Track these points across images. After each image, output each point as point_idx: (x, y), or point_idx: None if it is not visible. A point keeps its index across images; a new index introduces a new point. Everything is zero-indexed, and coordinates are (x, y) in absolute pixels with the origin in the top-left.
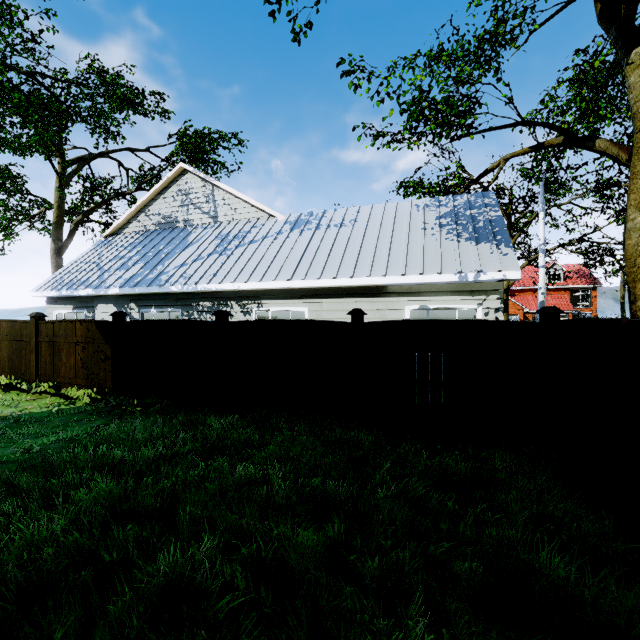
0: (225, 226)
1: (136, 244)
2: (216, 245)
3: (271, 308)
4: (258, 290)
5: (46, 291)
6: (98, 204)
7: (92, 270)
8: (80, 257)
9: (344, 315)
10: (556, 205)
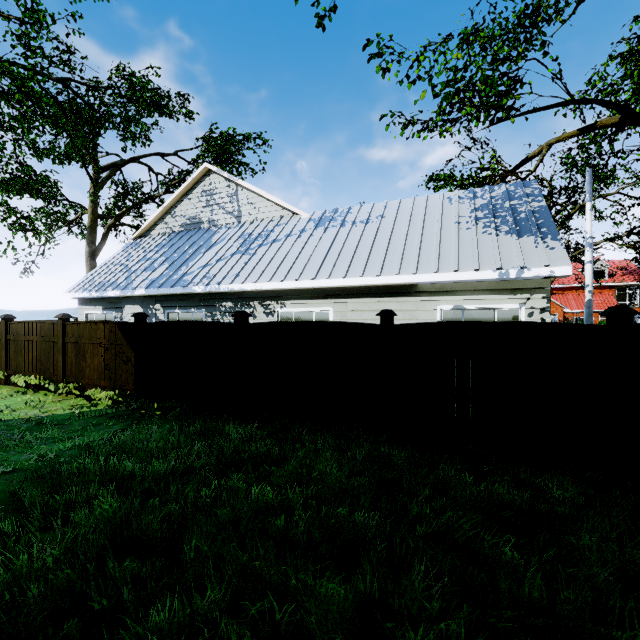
0: (248, 225)
1: (162, 245)
2: (239, 245)
3: (294, 308)
4: (281, 290)
5: (78, 292)
6: (129, 208)
7: (120, 272)
8: (110, 259)
9: (371, 316)
10: (602, 195)
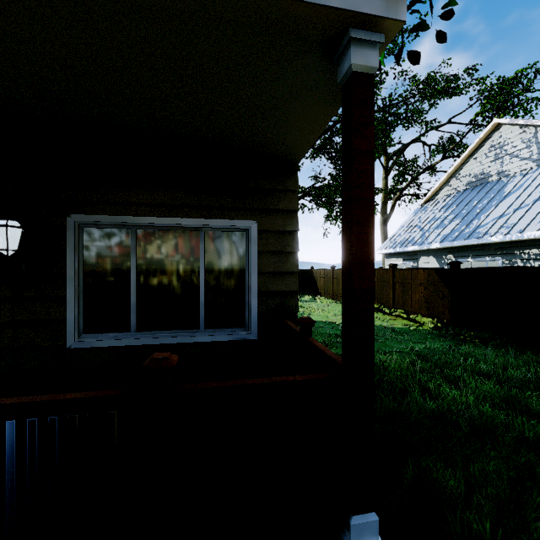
0: None
1: (448, 205)
2: None
3: None
4: None
5: (386, 249)
6: (410, 181)
7: (415, 231)
8: (405, 223)
9: None
10: None
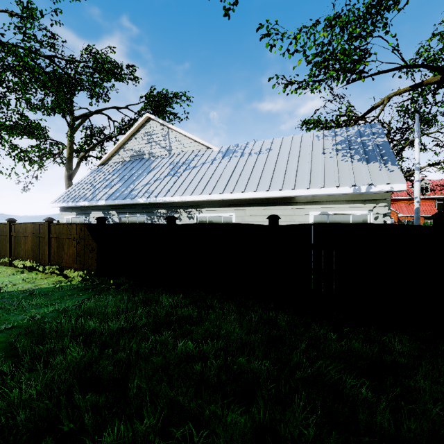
0: (176, 156)
1: (117, 170)
2: (170, 169)
3: (208, 214)
4: (199, 201)
5: (59, 203)
6: (94, 145)
7: (88, 188)
8: (81, 180)
9: (262, 219)
10: (426, 134)
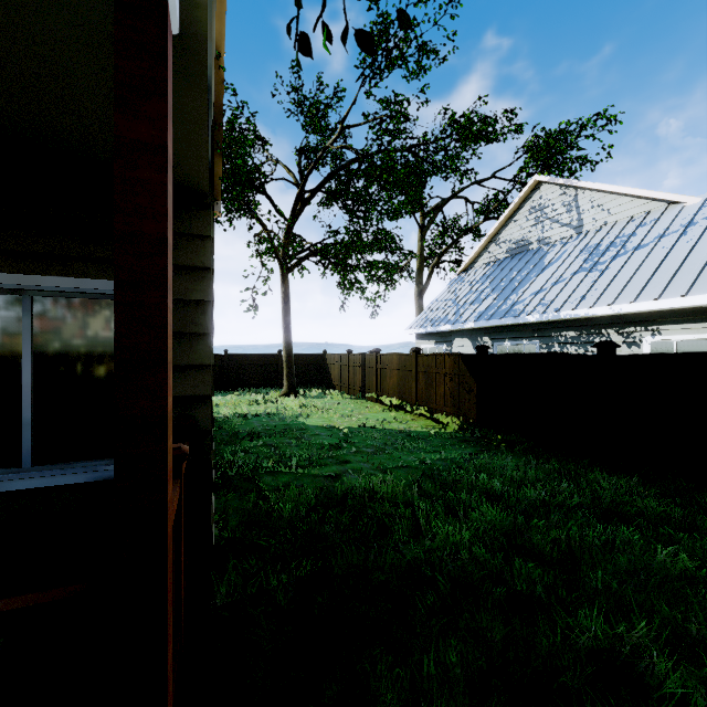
0: (593, 235)
1: (487, 276)
2: (582, 261)
3: (677, 336)
4: (652, 312)
5: (416, 329)
6: (449, 245)
7: (449, 307)
8: (439, 296)
9: None
10: None
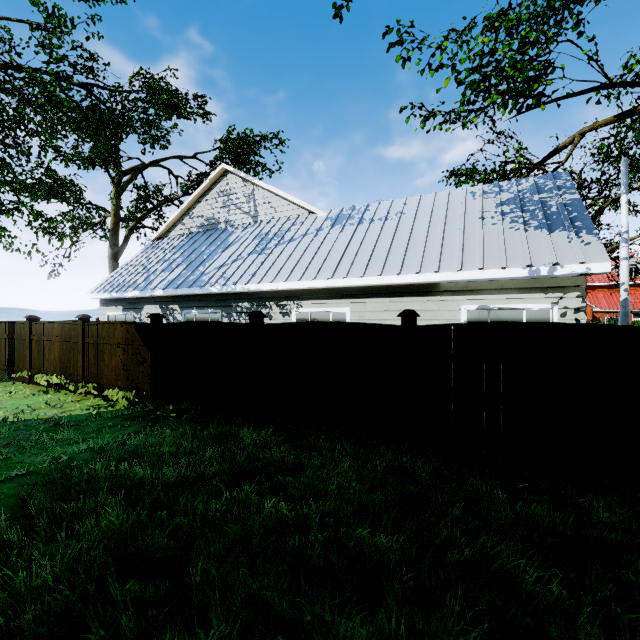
0: (265, 225)
1: (180, 246)
2: (255, 244)
3: (311, 309)
4: (297, 290)
5: (99, 293)
6: (149, 210)
7: (140, 273)
8: (130, 260)
9: (390, 316)
10: (637, 188)
